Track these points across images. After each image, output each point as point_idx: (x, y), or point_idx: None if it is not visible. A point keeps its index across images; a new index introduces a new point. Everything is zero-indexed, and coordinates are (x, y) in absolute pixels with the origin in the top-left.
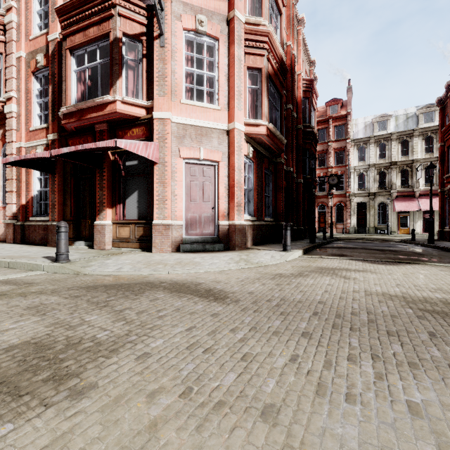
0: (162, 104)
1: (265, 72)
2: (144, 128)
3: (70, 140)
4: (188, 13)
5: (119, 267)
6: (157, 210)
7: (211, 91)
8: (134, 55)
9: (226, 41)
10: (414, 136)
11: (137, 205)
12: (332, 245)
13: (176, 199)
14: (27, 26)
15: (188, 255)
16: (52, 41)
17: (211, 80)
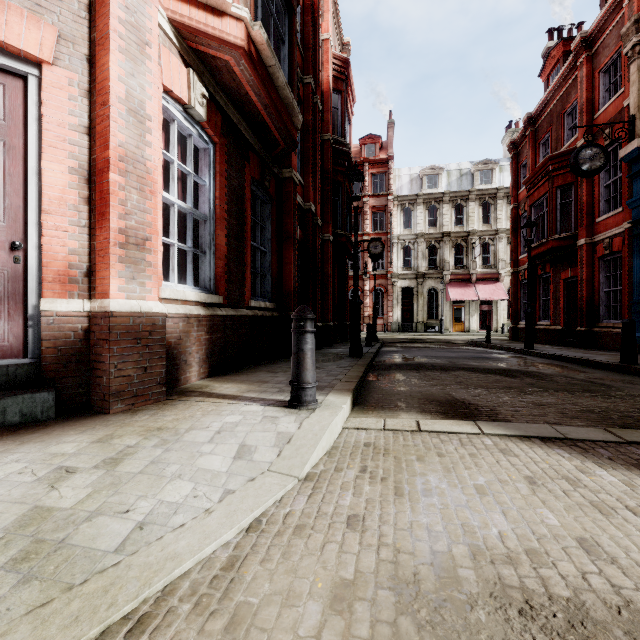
0: None
1: None
2: None
3: None
4: None
5: None
6: None
7: None
8: None
9: None
10: (470, 199)
11: None
12: (390, 357)
13: None
14: None
15: None
16: None
17: None
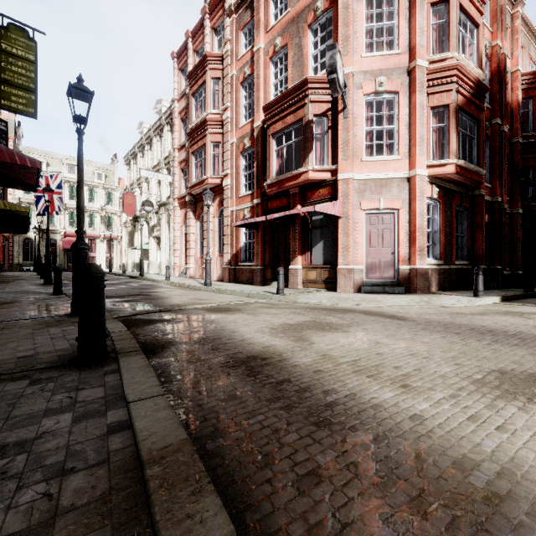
0: (345, 166)
1: (453, 106)
2: (329, 188)
3: (269, 202)
4: (368, 79)
5: (319, 300)
6: (341, 257)
7: (390, 142)
8: (321, 128)
9: (406, 91)
10: None
11: (322, 252)
12: None
13: (357, 246)
14: (237, 118)
15: (370, 295)
16: (256, 128)
17: (390, 131)
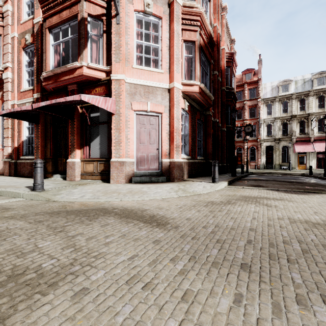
0: (118, 68)
1: (198, 43)
2: (104, 87)
3: (50, 98)
4: None
5: (82, 195)
6: (114, 150)
7: (156, 58)
8: (97, 31)
9: (167, 19)
10: (310, 95)
11: (99, 147)
12: (249, 177)
13: (129, 142)
14: (19, 13)
15: (138, 185)
16: (36, 24)
17: (156, 50)
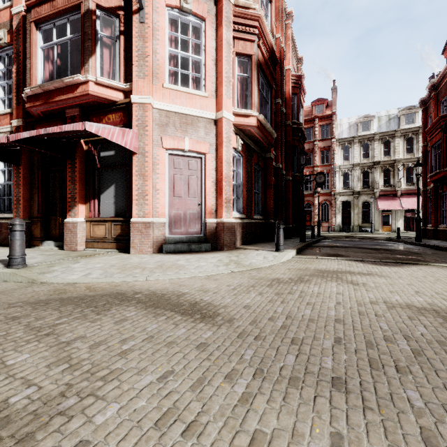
0: (142, 87)
1: (255, 59)
2: (121, 114)
3: (37, 127)
4: None
5: (87, 273)
6: (136, 206)
7: (197, 76)
8: (110, 32)
9: (213, 22)
10: (396, 136)
11: (114, 201)
12: (322, 243)
13: (158, 194)
14: None
15: (171, 257)
16: (16, 15)
17: (197, 65)
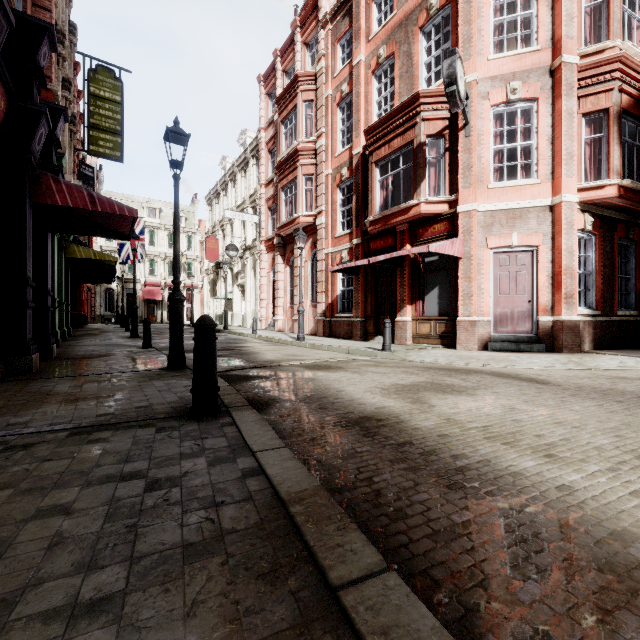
0: (467, 196)
1: (614, 110)
2: (446, 223)
3: (371, 242)
4: (497, 86)
5: (435, 358)
6: (462, 306)
7: (526, 162)
8: (435, 150)
9: (548, 97)
10: None
11: (437, 301)
12: None
13: (483, 293)
14: (333, 145)
15: (500, 354)
16: (356, 155)
17: (526, 149)
